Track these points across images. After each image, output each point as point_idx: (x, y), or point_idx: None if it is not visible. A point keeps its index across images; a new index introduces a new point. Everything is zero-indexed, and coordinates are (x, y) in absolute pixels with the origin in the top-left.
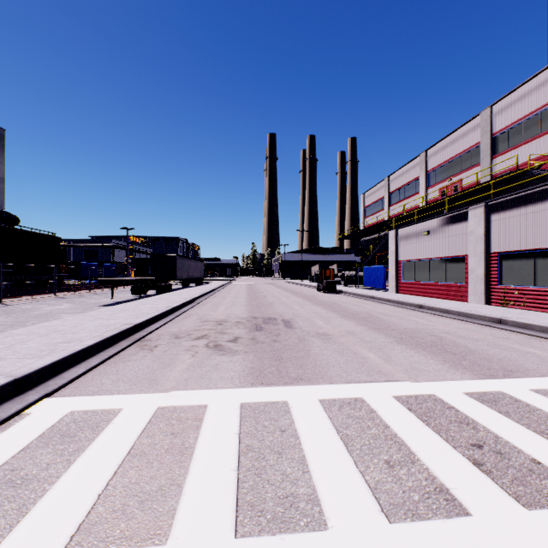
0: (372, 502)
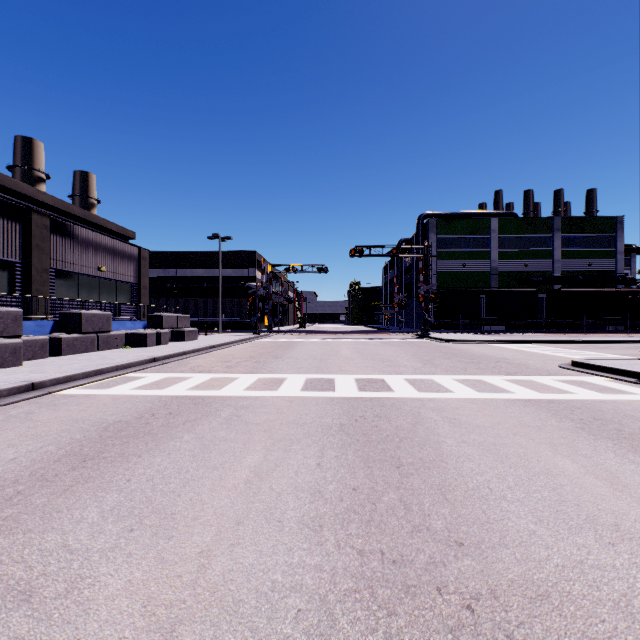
0: (526, 348)
